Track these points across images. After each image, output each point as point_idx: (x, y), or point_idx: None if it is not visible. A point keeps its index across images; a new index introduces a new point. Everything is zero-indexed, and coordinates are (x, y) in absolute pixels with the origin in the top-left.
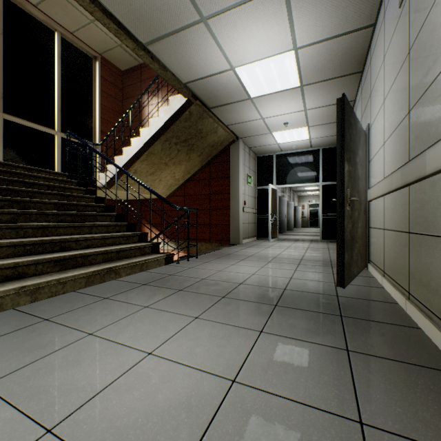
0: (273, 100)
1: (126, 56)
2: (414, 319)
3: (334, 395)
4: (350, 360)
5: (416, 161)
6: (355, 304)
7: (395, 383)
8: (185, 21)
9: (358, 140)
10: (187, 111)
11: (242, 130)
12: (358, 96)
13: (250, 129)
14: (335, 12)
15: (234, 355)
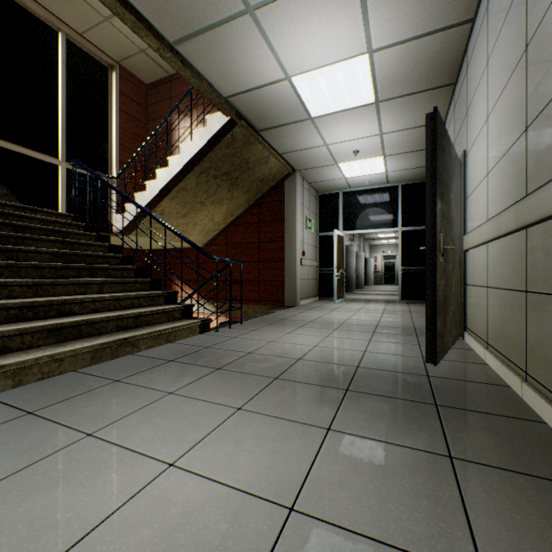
0: (341, 120)
1: (151, 65)
2: (535, 409)
3: (439, 531)
4: (456, 472)
5: (540, 194)
6: (453, 388)
7: (525, 510)
8: (225, 11)
9: (452, 170)
10: (229, 134)
11: (300, 160)
12: (449, 116)
13: (310, 159)
14: (423, 1)
15: (292, 467)
